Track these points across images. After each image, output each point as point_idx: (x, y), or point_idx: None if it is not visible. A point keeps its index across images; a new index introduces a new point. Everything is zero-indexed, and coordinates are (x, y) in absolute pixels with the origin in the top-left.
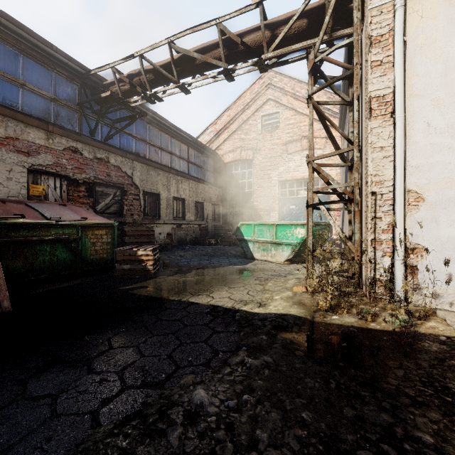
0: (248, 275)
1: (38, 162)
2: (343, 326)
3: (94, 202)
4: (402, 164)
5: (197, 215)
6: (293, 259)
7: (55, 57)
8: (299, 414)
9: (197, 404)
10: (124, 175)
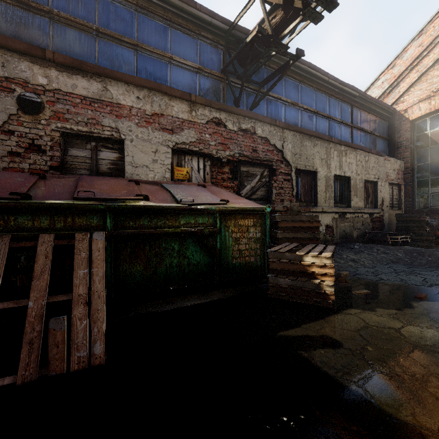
0: None
1: (181, 140)
2: None
3: (239, 186)
4: None
5: (366, 200)
6: None
7: (199, 19)
8: None
9: None
10: (273, 149)
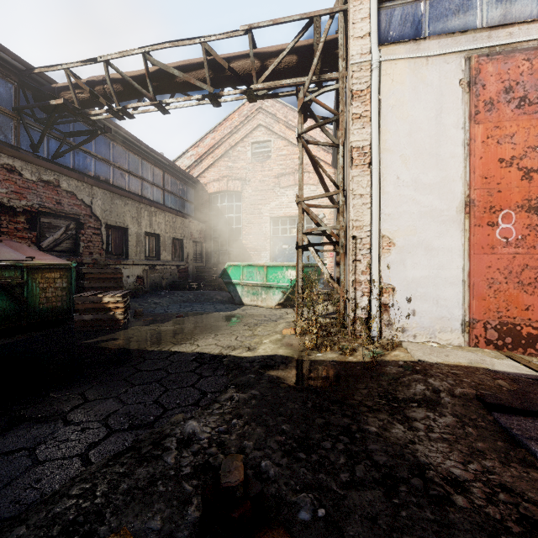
0: (236, 321)
1: None
2: (325, 361)
3: (39, 237)
4: (377, 212)
5: (175, 255)
6: (285, 303)
7: None
8: (280, 427)
9: (190, 433)
10: (81, 203)
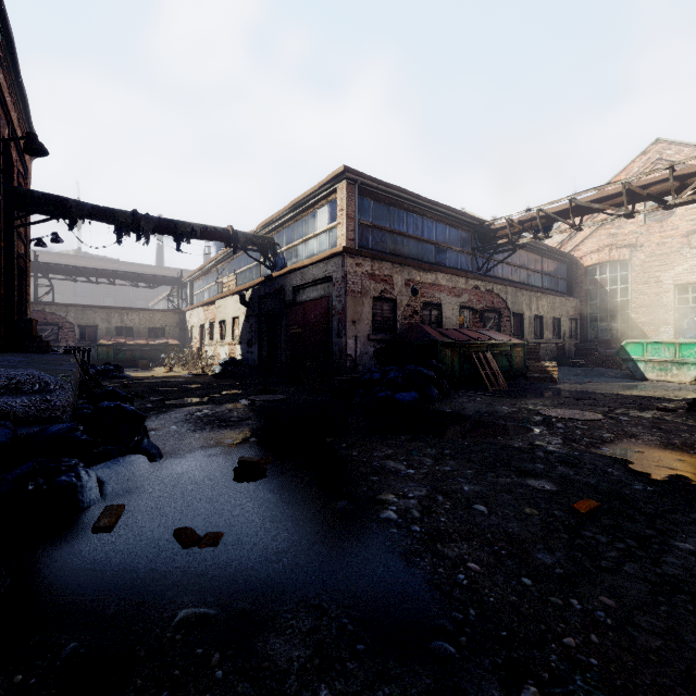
0: (650, 387)
1: (462, 301)
2: None
3: (483, 326)
4: None
5: (553, 333)
6: None
7: (464, 221)
8: None
9: (665, 405)
10: (501, 300)
